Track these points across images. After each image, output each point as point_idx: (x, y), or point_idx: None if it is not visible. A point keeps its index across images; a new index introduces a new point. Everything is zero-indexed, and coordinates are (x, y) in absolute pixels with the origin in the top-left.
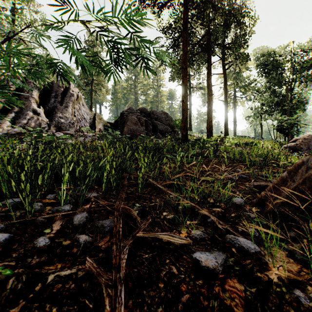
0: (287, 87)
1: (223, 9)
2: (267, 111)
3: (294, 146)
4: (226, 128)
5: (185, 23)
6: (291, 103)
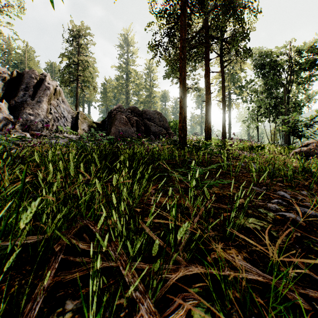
0: (285, 89)
1: None
2: (264, 114)
3: (307, 151)
4: (224, 130)
5: (184, 4)
6: (288, 105)
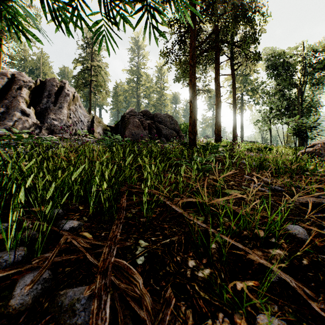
0: (298, 90)
1: (234, 0)
2: (276, 116)
3: (313, 151)
4: (235, 133)
5: (193, 15)
6: (302, 106)
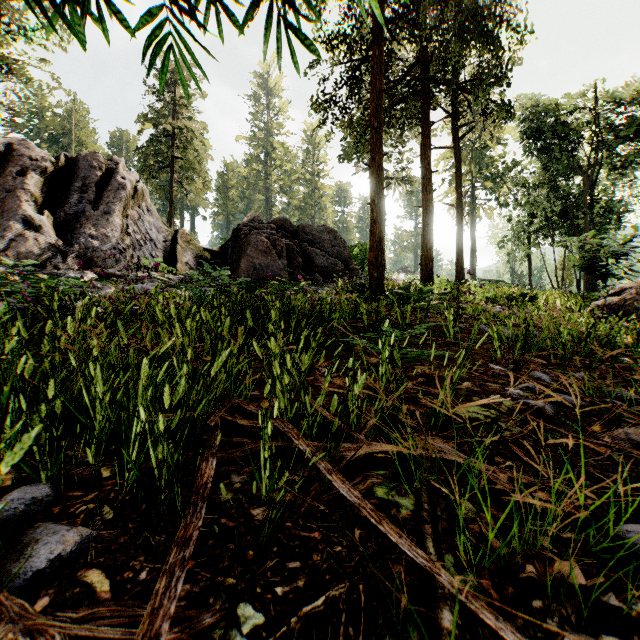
0: (585, 180)
1: None
2: (542, 230)
3: (619, 304)
4: (461, 264)
5: (379, 26)
6: (592, 212)
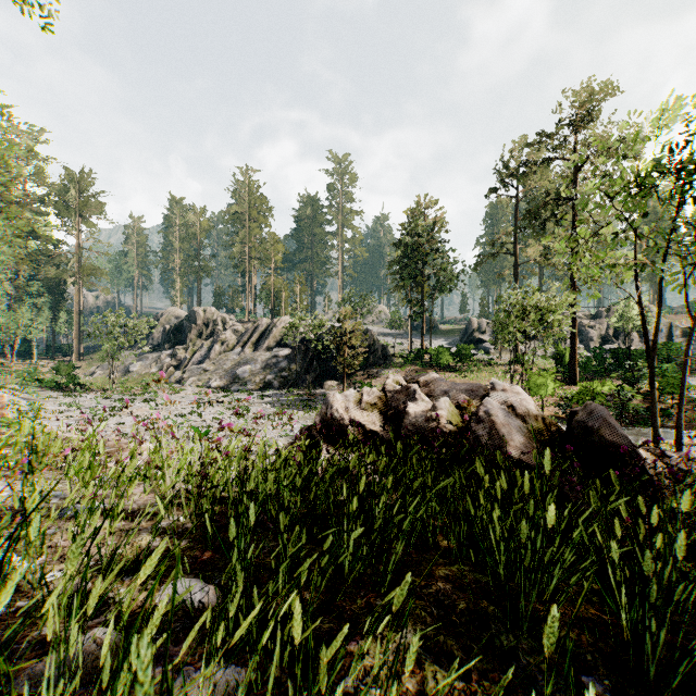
0: None
1: None
2: None
3: None
4: None
5: None
6: None
